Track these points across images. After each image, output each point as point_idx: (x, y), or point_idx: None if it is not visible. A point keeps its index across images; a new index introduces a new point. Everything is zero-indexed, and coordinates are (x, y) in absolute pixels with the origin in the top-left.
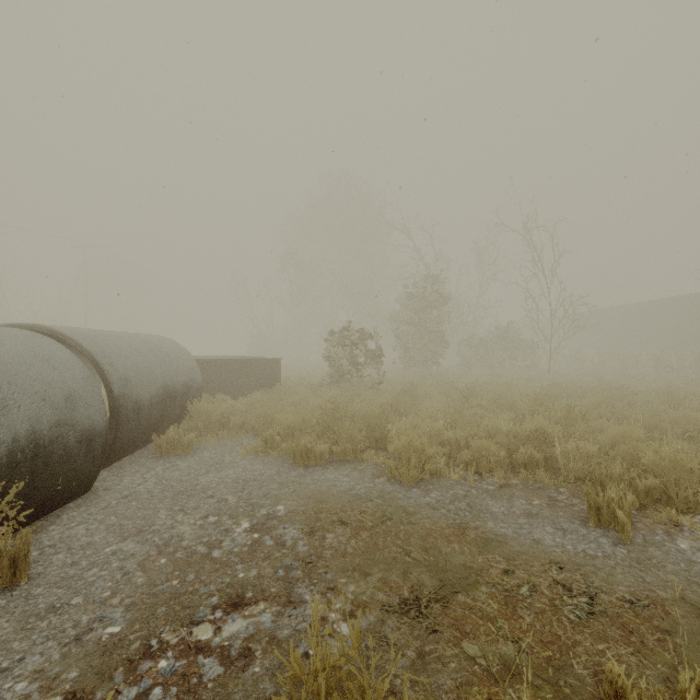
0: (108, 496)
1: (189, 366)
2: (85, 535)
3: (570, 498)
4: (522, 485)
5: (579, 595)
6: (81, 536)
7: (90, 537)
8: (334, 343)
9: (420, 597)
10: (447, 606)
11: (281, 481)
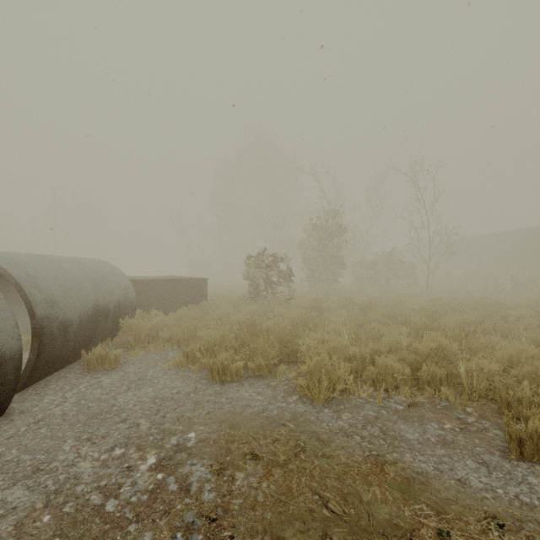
0: (21, 420)
1: (123, 286)
2: None
3: (479, 420)
4: (429, 403)
5: None
6: None
7: None
8: (252, 266)
9: None
10: None
11: (197, 401)
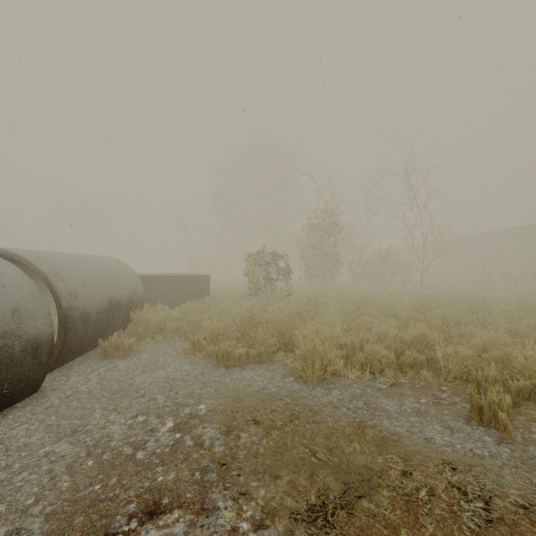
0: (53, 395)
1: (133, 282)
2: (24, 435)
3: (452, 396)
4: (409, 383)
5: (474, 499)
6: (20, 437)
7: (28, 438)
8: (252, 263)
9: (326, 503)
10: (352, 513)
11: (204, 381)
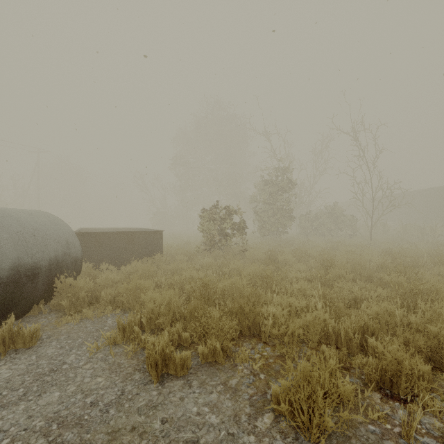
0: None
1: (64, 240)
2: None
3: None
4: None
5: None
6: None
7: None
8: (207, 218)
9: None
10: None
11: (115, 428)
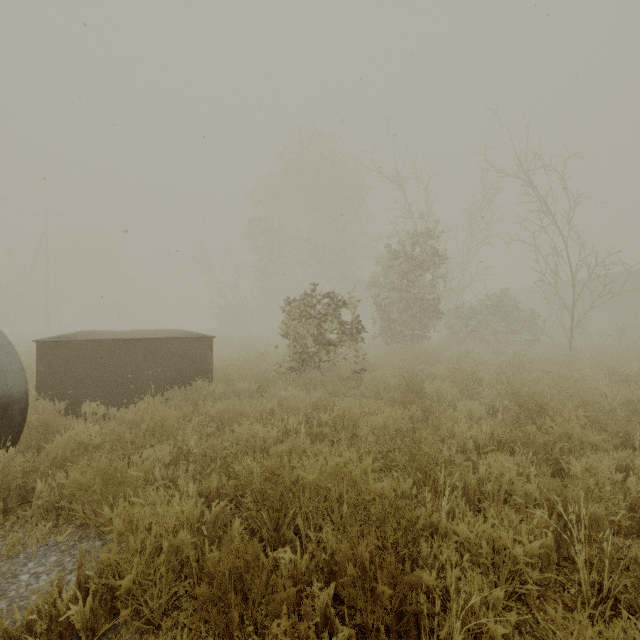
0: None
1: None
2: None
3: None
4: None
5: None
6: None
7: None
8: (295, 314)
9: None
10: None
11: None
